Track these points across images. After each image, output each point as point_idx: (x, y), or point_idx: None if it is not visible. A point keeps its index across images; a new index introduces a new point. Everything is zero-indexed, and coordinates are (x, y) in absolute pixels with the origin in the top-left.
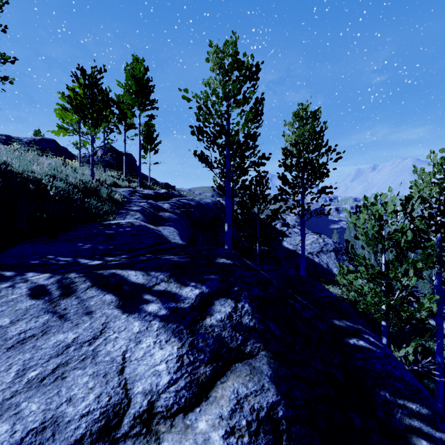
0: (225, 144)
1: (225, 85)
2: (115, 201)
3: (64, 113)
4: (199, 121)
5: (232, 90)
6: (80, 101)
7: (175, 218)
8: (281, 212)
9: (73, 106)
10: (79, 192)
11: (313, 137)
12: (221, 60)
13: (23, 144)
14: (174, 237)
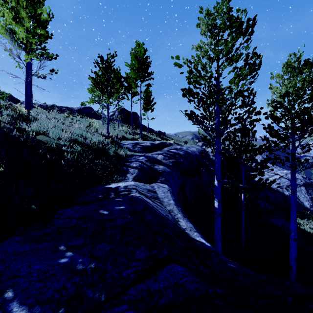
0: (216, 103)
1: (216, 46)
2: (120, 157)
3: (93, 90)
4: (190, 83)
5: (225, 48)
6: (99, 80)
7: (168, 172)
8: (270, 164)
9: (95, 84)
10: (92, 153)
11: (309, 86)
12: (213, 20)
13: (74, 111)
14: (169, 200)
